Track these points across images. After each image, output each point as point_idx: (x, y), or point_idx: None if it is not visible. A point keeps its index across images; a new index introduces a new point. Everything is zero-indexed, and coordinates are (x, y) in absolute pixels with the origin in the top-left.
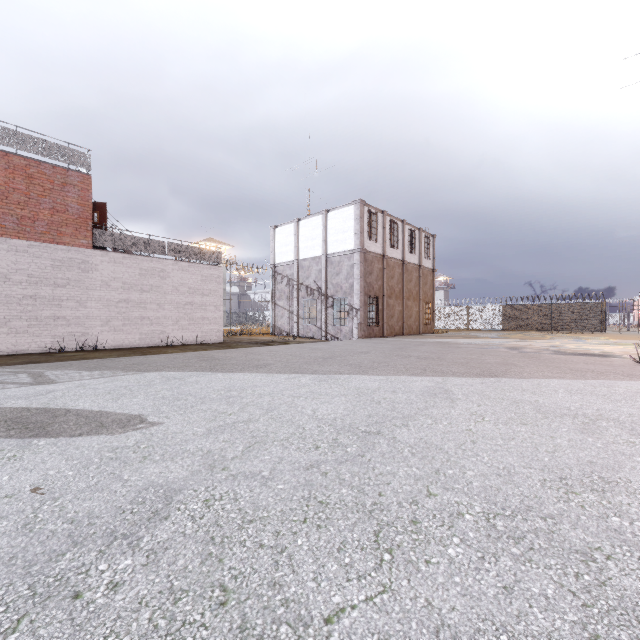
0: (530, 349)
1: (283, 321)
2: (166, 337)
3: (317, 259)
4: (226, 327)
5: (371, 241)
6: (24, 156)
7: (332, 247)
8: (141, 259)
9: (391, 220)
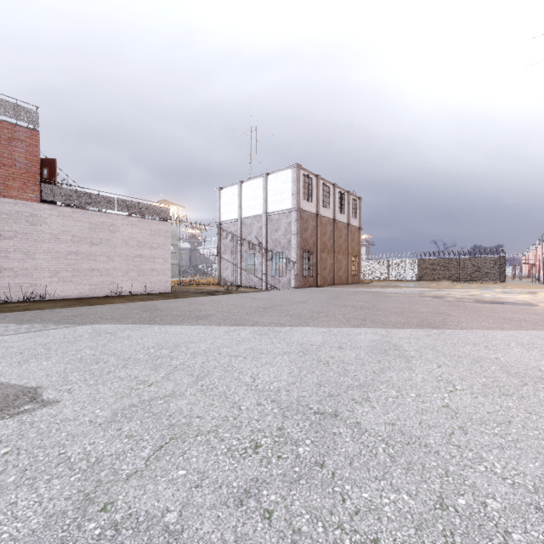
0: (452, 298)
1: (228, 273)
2: (116, 287)
3: (258, 217)
4: (178, 278)
5: (306, 201)
6: None
7: (271, 206)
8: (91, 214)
9: (324, 183)
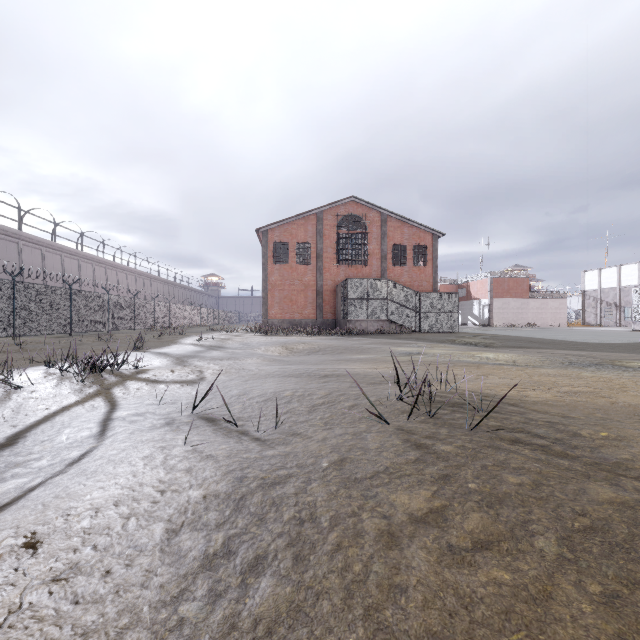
0: None
1: (590, 319)
2: (547, 324)
3: (613, 288)
4: None
5: None
6: (515, 277)
7: (623, 283)
8: (541, 300)
9: None
